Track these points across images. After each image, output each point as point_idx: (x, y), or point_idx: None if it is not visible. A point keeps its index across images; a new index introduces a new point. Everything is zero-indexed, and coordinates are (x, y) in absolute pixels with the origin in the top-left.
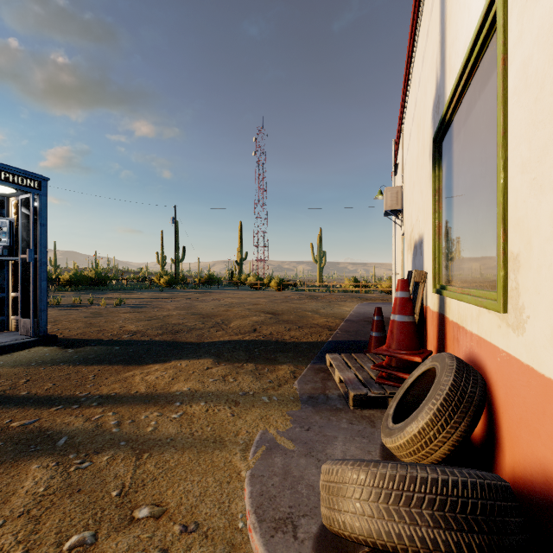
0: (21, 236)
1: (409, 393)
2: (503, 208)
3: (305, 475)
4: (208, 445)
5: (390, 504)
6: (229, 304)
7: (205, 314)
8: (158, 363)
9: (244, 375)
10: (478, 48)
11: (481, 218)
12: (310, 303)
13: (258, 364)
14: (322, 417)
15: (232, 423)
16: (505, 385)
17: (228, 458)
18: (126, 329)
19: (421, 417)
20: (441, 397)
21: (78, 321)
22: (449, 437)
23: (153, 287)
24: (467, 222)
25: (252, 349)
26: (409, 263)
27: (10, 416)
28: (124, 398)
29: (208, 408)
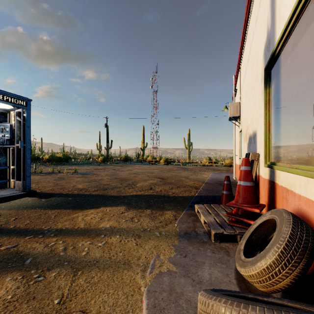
0: (16, 133)
1: (254, 234)
2: None
3: (184, 292)
4: (120, 266)
5: None
6: (136, 173)
7: (122, 178)
8: (93, 208)
9: (144, 217)
10: None
11: (307, 115)
12: (183, 172)
13: (153, 210)
14: (194, 248)
15: (136, 250)
16: None
17: (132, 276)
18: (76, 187)
19: (268, 257)
20: (283, 243)
21: (50, 182)
22: (291, 273)
23: (94, 163)
24: (293, 119)
25: (149, 200)
26: (245, 149)
27: (1, 242)
28: (70, 231)
29: (121, 239)
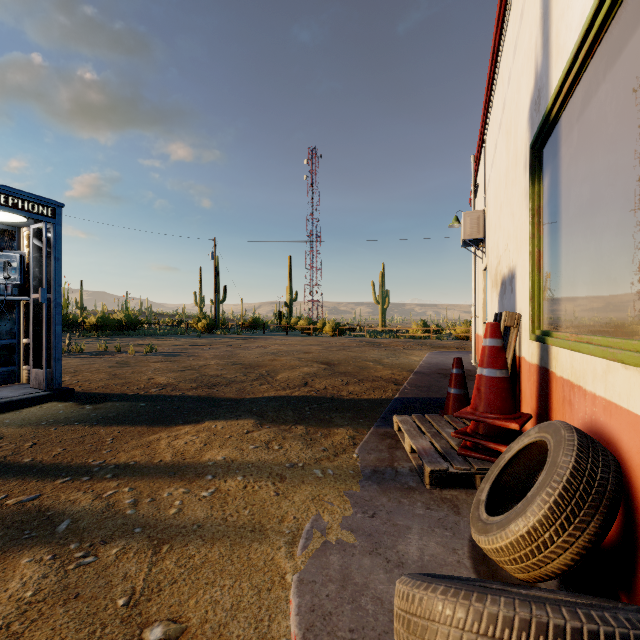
0: (32, 272)
1: (506, 472)
2: None
3: (370, 583)
4: (245, 535)
5: None
6: (276, 352)
7: (247, 363)
8: (189, 424)
9: (292, 441)
10: (605, 10)
11: (608, 240)
12: (372, 352)
13: (310, 426)
14: (391, 499)
15: (276, 505)
16: None
17: (270, 554)
18: (155, 382)
19: (531, 512)
20: (559, 486)
21: (101, 372)
22: (573, 542)
23: (190, 332)
24: (583, 247)
25: (303, 407)
26: (495, 304)
27: (7, 489)
28: (145, 469)
29: (247, 484)
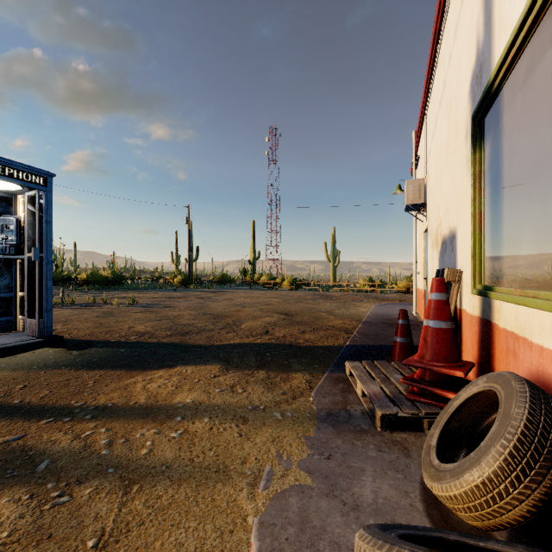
0: (27, 234)
1: (454, 418)
2: None
3: (328, 526)
4: (210, 476)
5: None
6: (241, 304)
7: (216, 314)
8: (163, 368)
9: (254, 385)
10: None
11: None
12: (324, 303)
13: (270, 371)
14: (345, 441)
15: (239, 447)
16: None
17: (232, 495)
18: (135, 330)
19: (485, 463)
20: (514, 438)
21: (88, 321)
22: (529, 494)
23: (167, 286)
24: (527, 207)
25: (264, 354)
26: (435, 261)
27: None
28: (121, 411)
29: (212, 425)
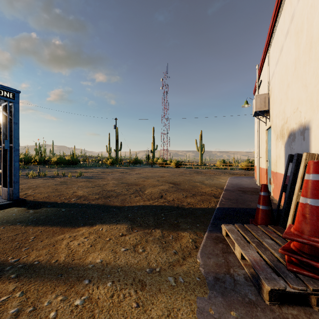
0: (2, 131)
1: None
2: None
3: None
4: None
5: None
6: (145, 176)
7: (129, 183)
8: (86, 226)
9: (152, 244)
10: None
11: None
12: (197, 176)
13: (164, 230)
14: (238, 318)
15: None
16: None
17: None
18: (76, 194)
19: None
20: None
21: (49, 188)
22: None
23: (103, 165)
24: None
25: (159, 214)
26: (281, 149)
27: None
28: (42, 269)
29: (114, 292)
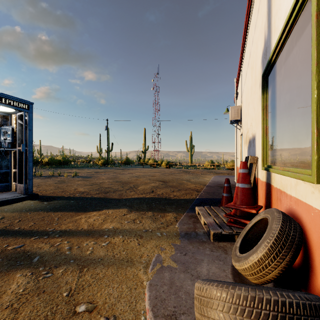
0: (18, 136)
1: (249, 233)
2: (316, 114)
3: (183, 285)
4: (123, 263)
5: (245, 317)
6: (138, 176)
7: (124, 181)
8: (95, 211)
9: (146, 219)
10: (295, 12)
11: (297, 122)
12: (185, 175)
13: (154, 212)
14: (194, 247)
15: (138, 249)
16: (317, 232)
17: (135, 272)
18: (78, 190)
19: (259, 251)
20: (273, 238)
21: (51, 186)
22: (279, 265)
23: (94, 166)
24: (286, 125)
25: (151, 203)
26: (246, 152)
27: (7, 242)
28: (74, 232)
29: (124, 239)
